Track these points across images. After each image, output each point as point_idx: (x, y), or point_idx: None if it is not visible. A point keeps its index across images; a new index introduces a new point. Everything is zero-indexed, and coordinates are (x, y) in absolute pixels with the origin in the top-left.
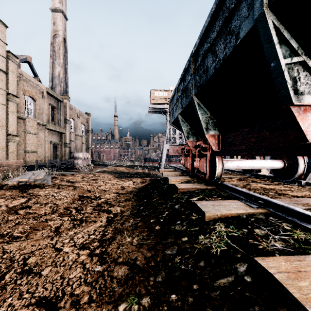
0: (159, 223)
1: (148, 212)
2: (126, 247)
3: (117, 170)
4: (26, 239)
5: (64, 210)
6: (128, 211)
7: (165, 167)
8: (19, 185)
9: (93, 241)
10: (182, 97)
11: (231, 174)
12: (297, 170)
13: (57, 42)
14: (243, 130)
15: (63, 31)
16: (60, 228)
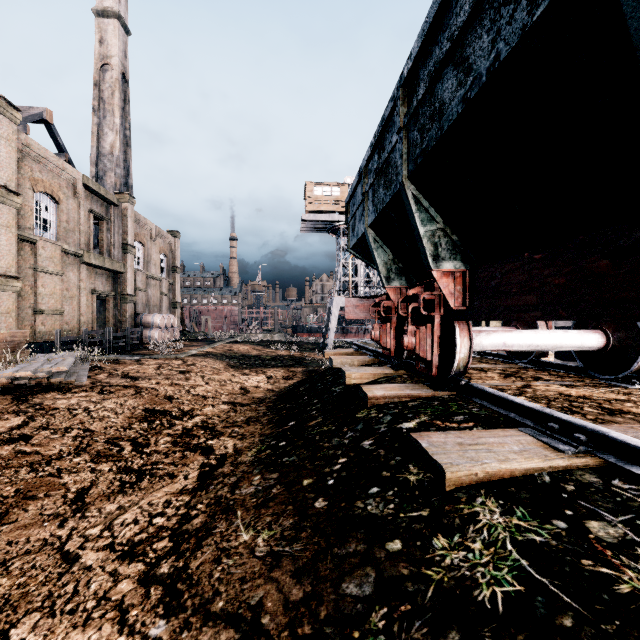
0: (325, 491)
1: (297, 457)
2: (238, 562)
3: (234, 352)
4: None
5: (105, 446)
6: (250, 451)
7: (337, 345)
8: (14, 387)
9: (158, 536)
10: (376, 188)
11: (481, 362)
12: (638, 354)
13: (107, 80)
14: (531, 259)
15: (121, 57)
16: (87, 492)
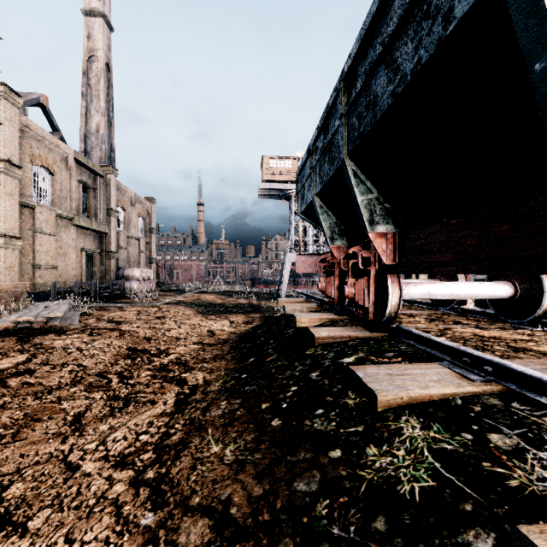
0: (279, 413)
1: (257, 386)
2: (210, 468)
3: (202, 300)
4: (13, 442)
5: (96, 378)
6: (217, 382)
7: (289, 295)
8: (18, 329)
9: (144, 449)
10: (322, 163)
11: (410, 308)
12: (541, 302)
13: (94, 69)
14: (448, 223)
15: (105, 50)
16: (83, 415)
